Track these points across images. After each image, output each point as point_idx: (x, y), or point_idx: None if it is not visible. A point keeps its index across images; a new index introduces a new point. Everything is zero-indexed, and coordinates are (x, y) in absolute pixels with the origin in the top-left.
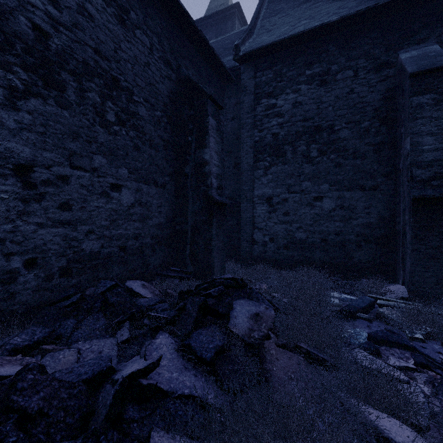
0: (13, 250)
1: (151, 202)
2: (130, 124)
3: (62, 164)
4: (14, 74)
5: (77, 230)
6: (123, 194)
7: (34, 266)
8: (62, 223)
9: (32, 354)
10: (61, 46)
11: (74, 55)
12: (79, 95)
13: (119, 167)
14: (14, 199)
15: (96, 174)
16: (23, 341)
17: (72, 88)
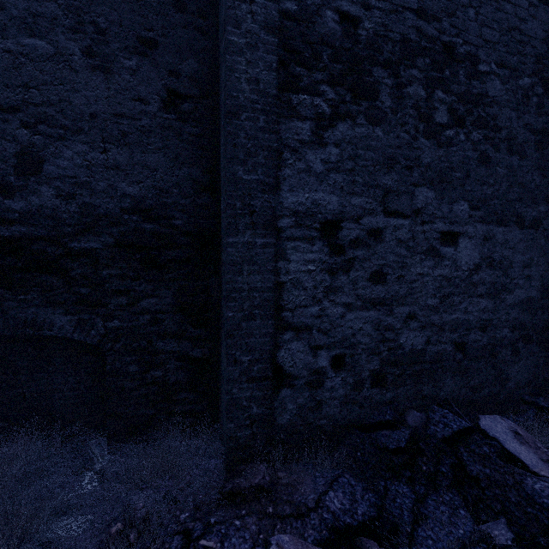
0: (319, 342)
1: (511, 258)
2: (472, 118)
3: (374, 211)
4: (320, 96)
5: (392, 314)
6: (460, 249)
7: (342, 367)
8: (374, 302)
9: (357, 546)
10: (373, 30)
11: (388, 35)
12: (395, 96)
13: (453, 201)
14: (320, 270)
15: (419, 220)
16: (342, 510)
17: (386, 89)
